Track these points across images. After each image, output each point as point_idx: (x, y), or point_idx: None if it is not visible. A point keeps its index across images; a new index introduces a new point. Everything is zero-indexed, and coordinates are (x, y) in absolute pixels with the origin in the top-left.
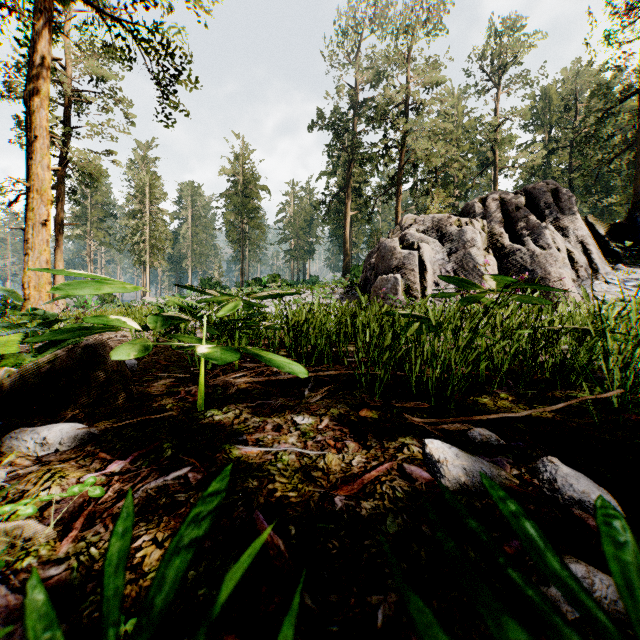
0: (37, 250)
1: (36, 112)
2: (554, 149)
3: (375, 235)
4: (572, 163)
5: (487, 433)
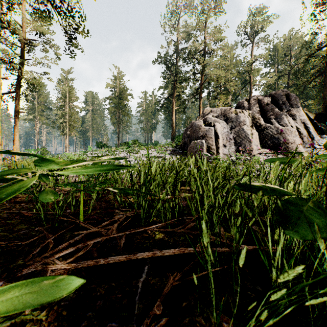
0: None
1: None
2: (280, 76)
3: (188, 119)
4: (289, 83)
5: None
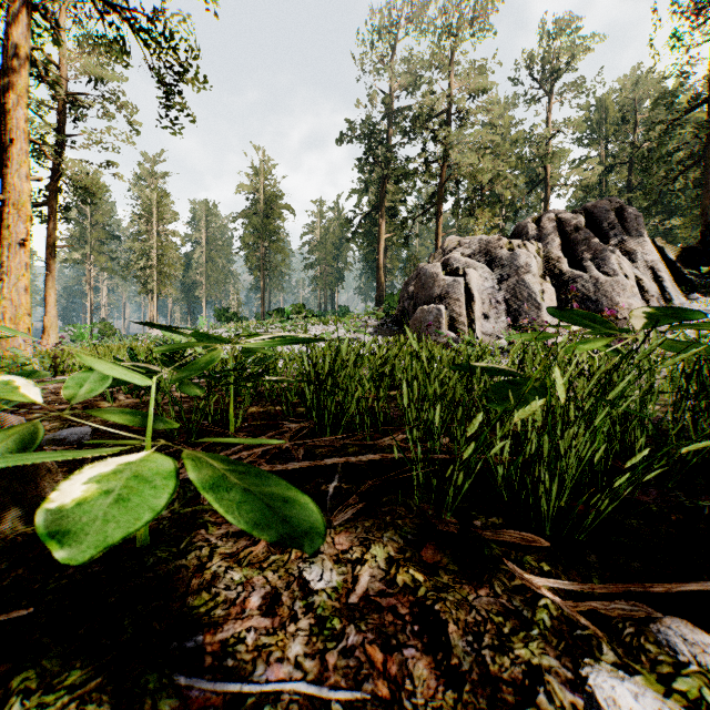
0: (14, 275)
1: (13, 111)
2: (611, 165)
3: (412, 260)
4: (631, 181)
5: (701, 639)
